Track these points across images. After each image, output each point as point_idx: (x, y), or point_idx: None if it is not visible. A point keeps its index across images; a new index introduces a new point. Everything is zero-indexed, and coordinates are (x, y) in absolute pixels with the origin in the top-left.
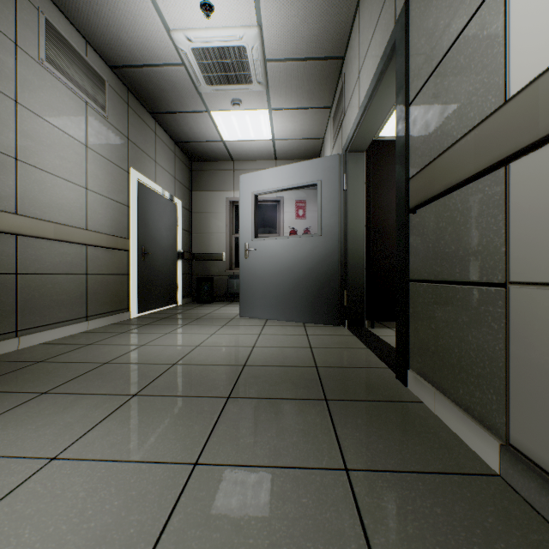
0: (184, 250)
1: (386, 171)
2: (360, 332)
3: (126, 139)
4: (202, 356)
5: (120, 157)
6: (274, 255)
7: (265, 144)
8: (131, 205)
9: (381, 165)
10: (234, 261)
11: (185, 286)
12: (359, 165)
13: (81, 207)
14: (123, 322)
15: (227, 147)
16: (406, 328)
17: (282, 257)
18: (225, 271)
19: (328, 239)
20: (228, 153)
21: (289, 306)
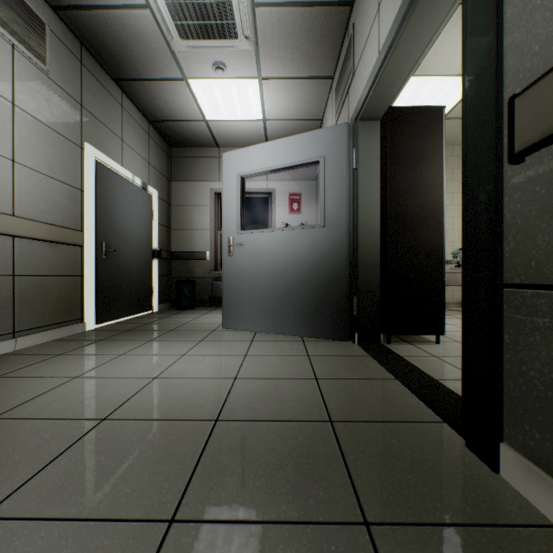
0: (162, 247)
1: (406, 146)
2: (378, 351)
3: (79, 105)
4: (154, 399)
5: (69, 127)
6: (264, 251)
7: (255, 126)
8: (86, 189)
9: (400, 138)
10: (220, 261)
11: (163, 290)
12: (373, 138)
13: (4, 184)
14: (70, 338)
15: (211, 128)
16: (497, 369)
17: (275, 254)
18: (209, 272)
19: (333, 231)
20: (212, 136)
21: (284, 316)
